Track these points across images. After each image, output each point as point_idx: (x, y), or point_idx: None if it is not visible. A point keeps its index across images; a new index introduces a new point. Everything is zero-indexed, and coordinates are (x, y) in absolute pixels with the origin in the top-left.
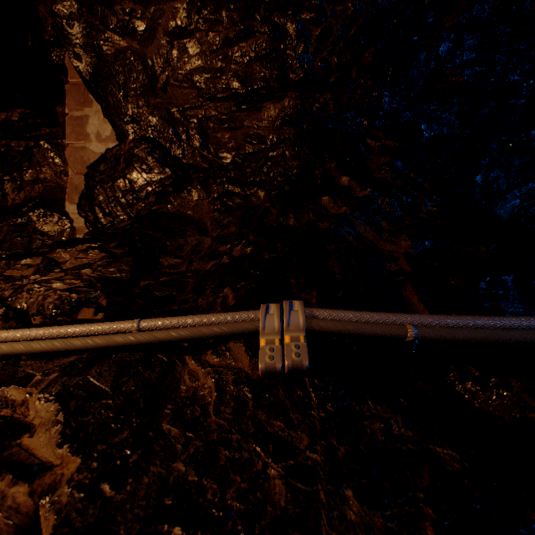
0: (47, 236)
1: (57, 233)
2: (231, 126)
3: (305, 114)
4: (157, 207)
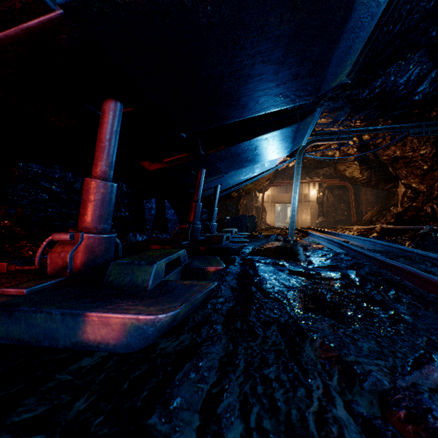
0: (393, 212)
1: (395, 212)
2: (424, 180)
3: (435, 176)
4: (411, 204)
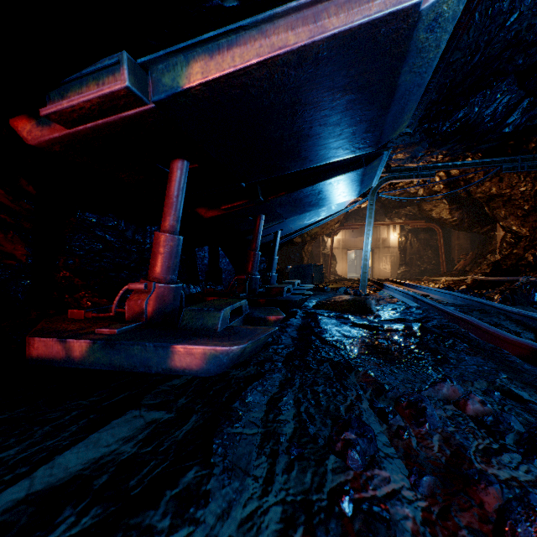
0: (490, 261)
1: (493, 260)
2: (527, 222)
3: None
4: (511, 251)
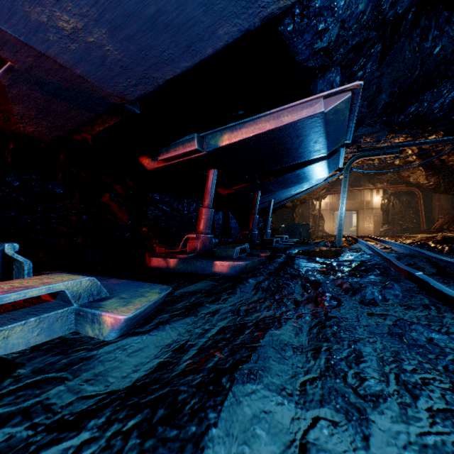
0: None
1: None
2: None
3: None
4: None
